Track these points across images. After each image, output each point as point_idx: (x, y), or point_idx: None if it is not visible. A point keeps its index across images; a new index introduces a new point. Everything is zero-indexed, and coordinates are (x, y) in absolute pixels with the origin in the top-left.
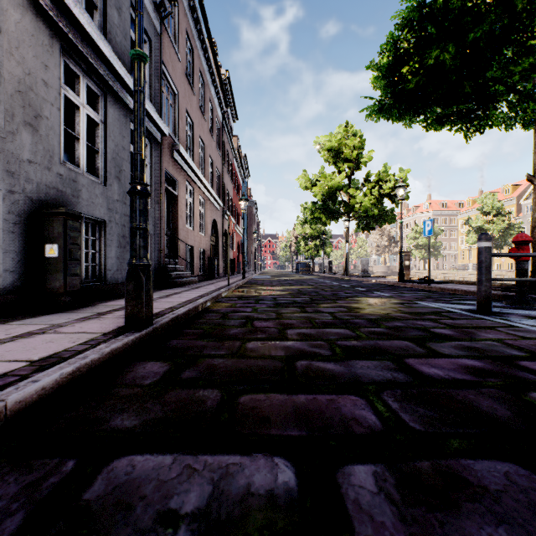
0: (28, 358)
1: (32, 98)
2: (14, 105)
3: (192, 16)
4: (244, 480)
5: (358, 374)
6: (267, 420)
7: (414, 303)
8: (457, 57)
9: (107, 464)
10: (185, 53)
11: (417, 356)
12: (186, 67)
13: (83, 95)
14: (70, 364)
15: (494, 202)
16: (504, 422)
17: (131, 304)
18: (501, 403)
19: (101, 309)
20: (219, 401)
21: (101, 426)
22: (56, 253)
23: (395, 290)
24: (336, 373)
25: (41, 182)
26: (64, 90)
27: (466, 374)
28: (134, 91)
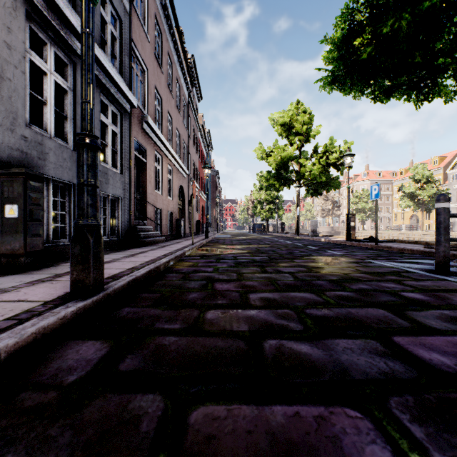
0: None
1: None
2: None
3: (160, 2)
4: None
5: (343, 364)
6: None
7: (368, 262)
8: (411, 25)
9: None
10: (154, 35)
11: (404, 332)
12: (155, 48)
13: (50, 62)
14: None
15: (424, 171)
16: None
17: (77, 269)
18: None
19: (61, 270)
20: (160, 421)
21: None
22: (16, 213)
23: (345, 248)
24: (315, 361)
25: (3, 143)
26: (30, 55)
27: None
28: (81, 33)
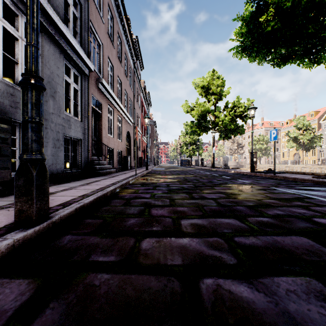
0: None
1: None
2: None
3: None
4: None
5: (295, 318)
6: None
7: (273, 189)
8: (308, 0)
9: None
10: (107, 18)
11: None
12: (108, 28)
13: (21, 31)
14: None
15: (304, 121)
16: None
17: (21, 200)
18: None
19: None
20: None
21: None
22: None
23: (251, 178)
24: (261, 312)
25: None
26: (3, 23)
27: None
28: None
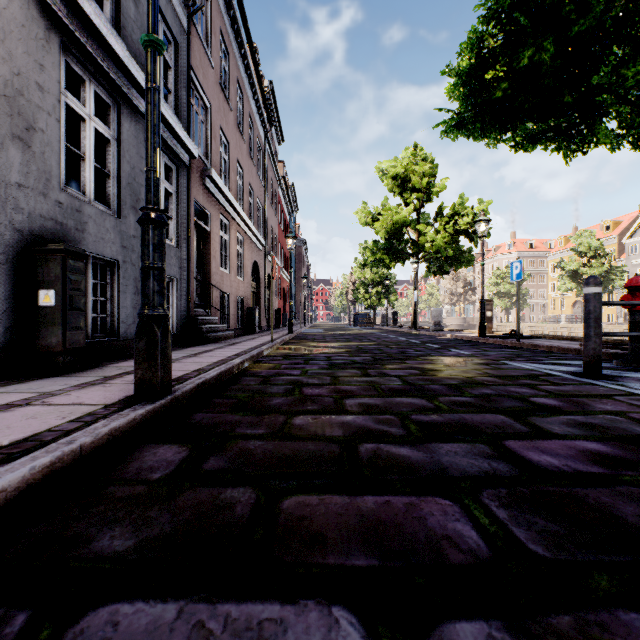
0: None
1: (22, 105)
2: None
3: (228, 13)
4: None
5: (443, 464)
6: (321, 540)
7: (502, 364)
8: (557, 56)
9: (76, 620)
10: (219, 58)
11: (519, 436)
12: (220, 75)
13: (90, 105)
14: (48, 452)
15: (592, 240)
16: None
17: (143, 367)
18: None
19: (110, 372)
20: (253, 507)
21: (79, 550)
22: (53, 301)
23: (476, 347)
24: (413, 461)
25: (34, 211)
26: (66, 97)
27: (590, 464)
28: (146, 89)
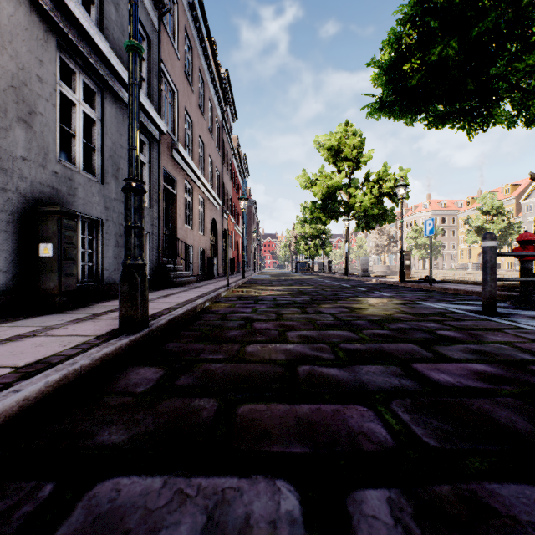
0: (14, 364)
1: (26, 93)
2: (7, 100)
3: (191, 14)
4: (242, 509)
5: (363, 381)
6: (268, 435)
7: (416, 303)
8: (461, 53)
9: (89, 488)
10: (184, 51)
11: (424, 360)
12: (185, 65)
13: (79, 92)
14: (57, 371)
15: (494, 201)
16: (526, 437)
17: (126, 305)
18: (519, 414)
19: (97, 310)
20: (216, 412)
21: (86, 442)
22: (50, 252)
23: (396, 290)
24: (340, 379)
25: (35, 179)
26: (60, 86)
27: (478, 381)
28: (129, 84)
